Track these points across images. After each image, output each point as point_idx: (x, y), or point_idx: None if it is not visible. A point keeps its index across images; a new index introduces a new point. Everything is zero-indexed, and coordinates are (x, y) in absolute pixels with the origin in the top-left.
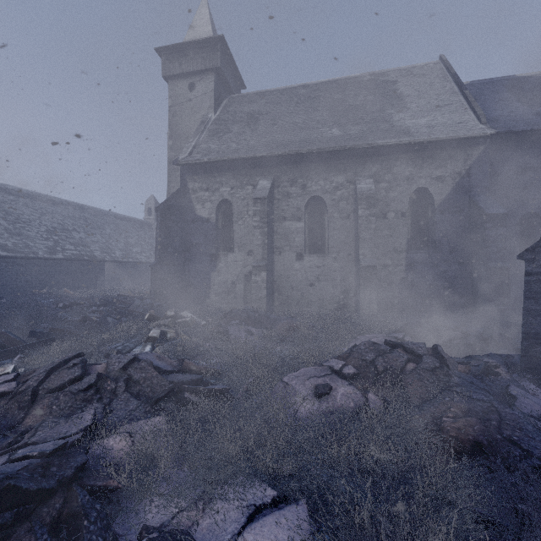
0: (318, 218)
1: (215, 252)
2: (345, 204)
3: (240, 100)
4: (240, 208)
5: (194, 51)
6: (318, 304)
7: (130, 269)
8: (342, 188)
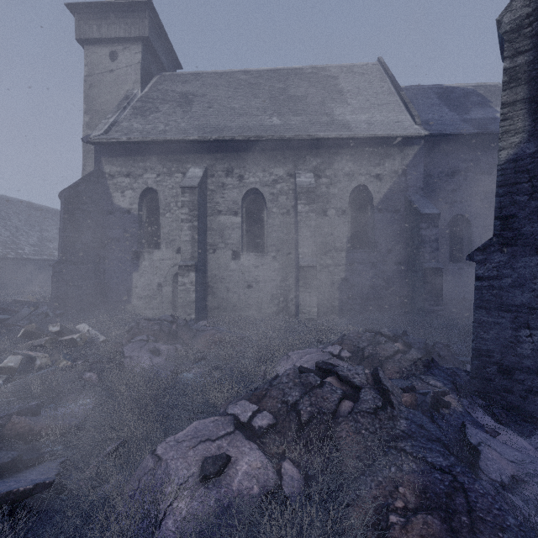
0: (256, 213)
1: (137, 249)
2: (285, 198)
3: (173, 78)
4: (168, 198)
5: (117, 15)
6: (256, 308)
7: (45, 268)
8: (282, 181)
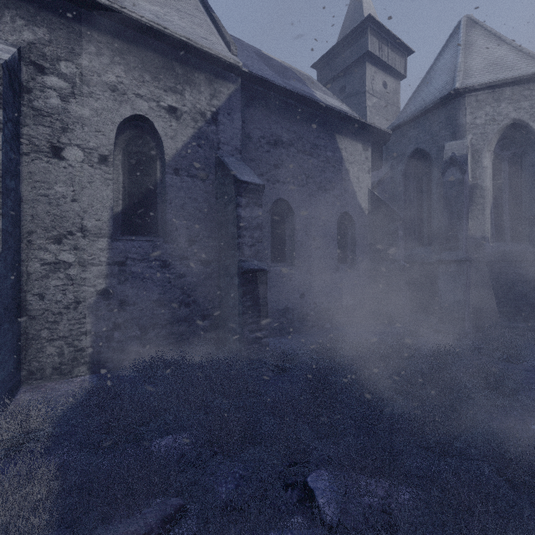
0: None
1: None
2: None
3: None
4: None
5: None
6: None
7: None
8: None
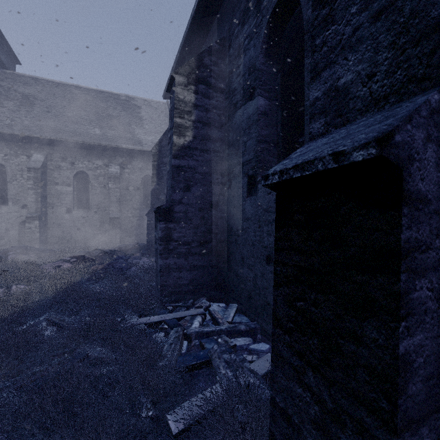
0: (84, 185)
1: None
2: (103, 178)
3: (14, 78)
4: (14, 171)
5: None
6: (83, 242)
7: None
8: (101, 168)
